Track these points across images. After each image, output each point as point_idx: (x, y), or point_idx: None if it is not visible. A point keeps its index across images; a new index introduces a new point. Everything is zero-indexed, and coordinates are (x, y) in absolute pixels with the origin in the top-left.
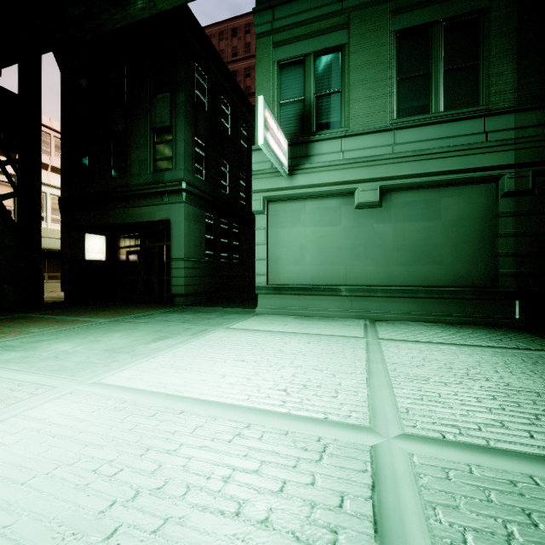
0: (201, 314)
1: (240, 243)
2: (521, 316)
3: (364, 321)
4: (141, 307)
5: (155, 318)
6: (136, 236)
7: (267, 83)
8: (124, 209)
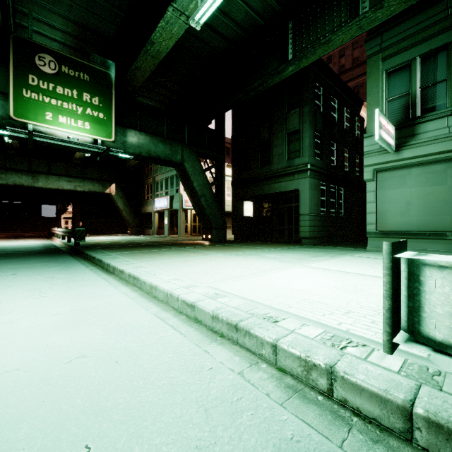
0: (325, 249)
1: (344, 201)
2: None
3: None
4: (282, 244)
5: (299, 249)
6: (272, 201)
7: (376, 88)
8: (269, 185)
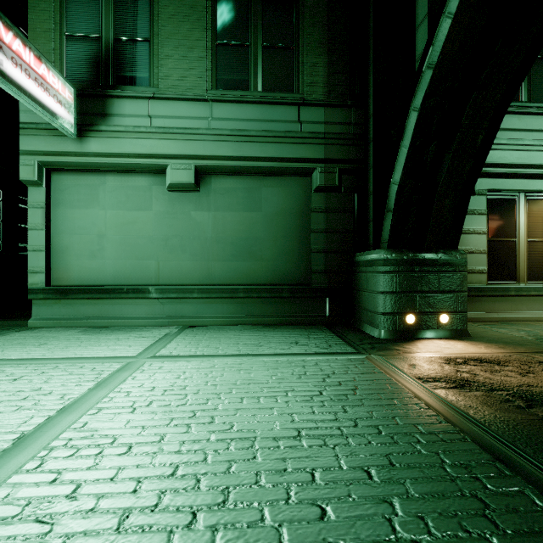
0: None
1: None
2: (331, 313)
3: (174, 329)
4: None
5: None
6: None
7: (47, 4)
8: None
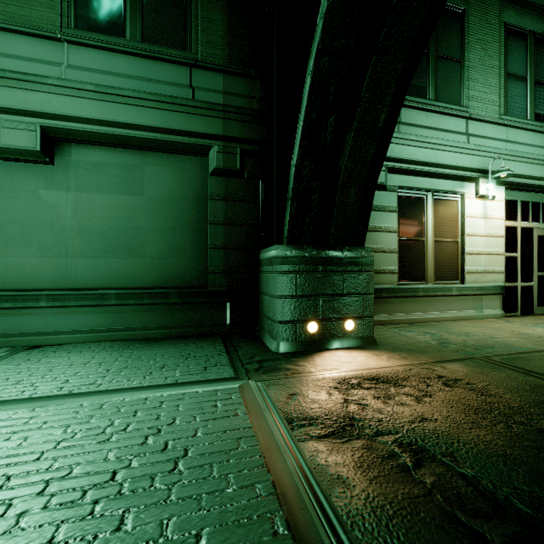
0: None
1: None
2: (232, 321)
3: (1, 352)
4: None
5: None
6: None
7: None
8: None
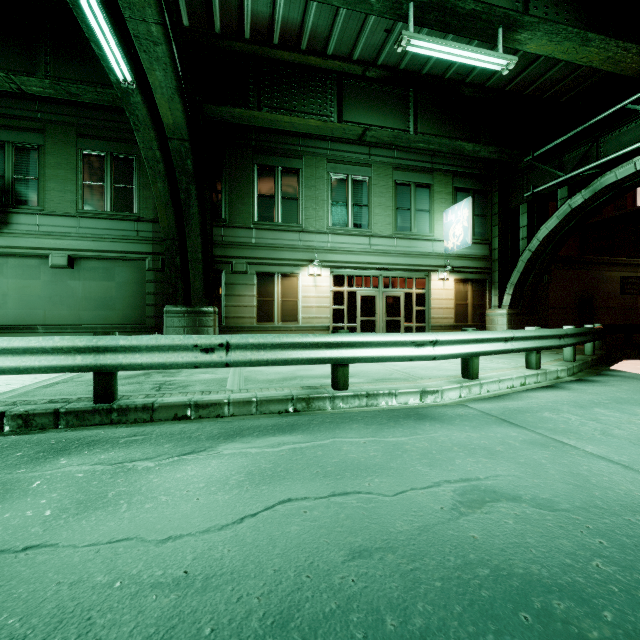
0: None
1: None
2: None
3: None
4: None
5: None
6: None
7: None
8: None
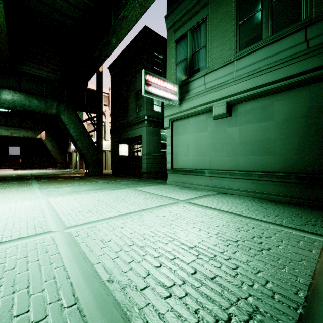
0: (141, 182)
1: None
2: None
3: (214, 193)
4: (128, 177)
5: (119, 182)
6: (136, 144)
7: (171, 55)
8: (127, 132)
